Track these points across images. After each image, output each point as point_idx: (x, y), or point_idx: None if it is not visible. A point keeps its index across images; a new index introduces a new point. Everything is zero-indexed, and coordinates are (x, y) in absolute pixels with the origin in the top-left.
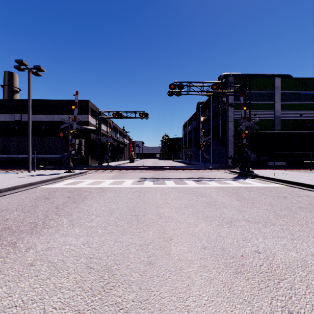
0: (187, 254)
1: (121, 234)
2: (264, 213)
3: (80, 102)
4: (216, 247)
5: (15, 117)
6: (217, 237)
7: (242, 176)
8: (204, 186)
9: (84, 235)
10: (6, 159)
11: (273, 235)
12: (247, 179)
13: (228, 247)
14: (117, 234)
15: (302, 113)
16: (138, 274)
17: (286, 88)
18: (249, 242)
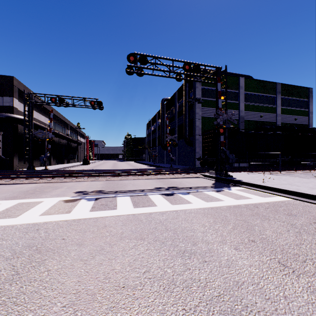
0: None
1: None
2: None
3: None
4: None
5: None
6: None
7: (222, 183)
8: (183, 208)
9: None
10: None
11: None
12: (232, 188)
13: None
14: None
15: (262, 115)
16: None
17: (249, 89)
18: None
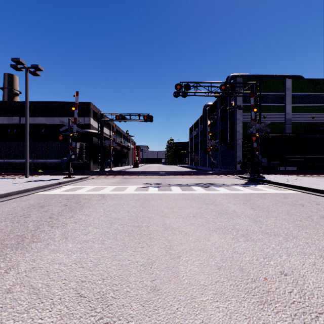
0: (198, 276)
1: (121, 250)
2: (283, 224)
3: (81, 104)
4: (233, 267)
5: (13, 120)
6: (232, 254)
7: (253, 182)
8: (213, 192)
9: (77, 251)
10: (3, 164)
11: (297, 251)
12: (258, 185)
13: (247, 266)
14: (115, 249)
15: (314, 115)
16: (139, 304)
17: (298, 90)
18: (272, 260)
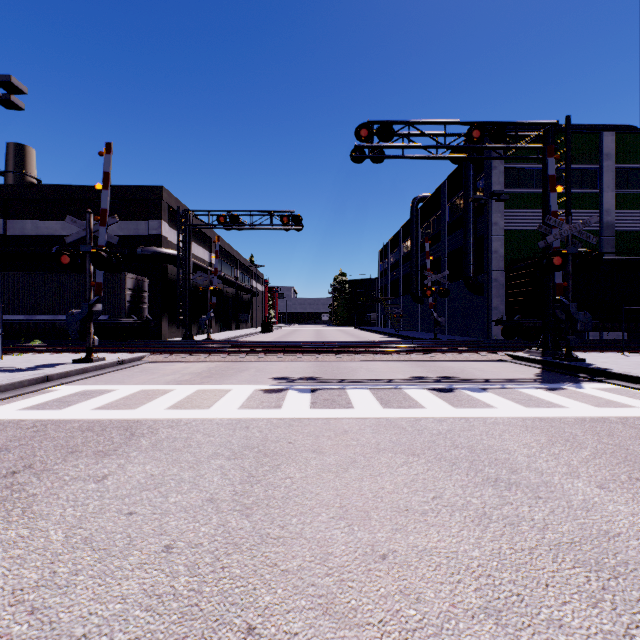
0: None
1: None
2: None
3: (142, 192)
4: None
5: None
6: None
7: (559, 374)
8: (479, 415)
9: None
10: None
11: None
12: (586, 385)
13: None
14: None
15: None
16: None
17: (629, 157)
18: None
